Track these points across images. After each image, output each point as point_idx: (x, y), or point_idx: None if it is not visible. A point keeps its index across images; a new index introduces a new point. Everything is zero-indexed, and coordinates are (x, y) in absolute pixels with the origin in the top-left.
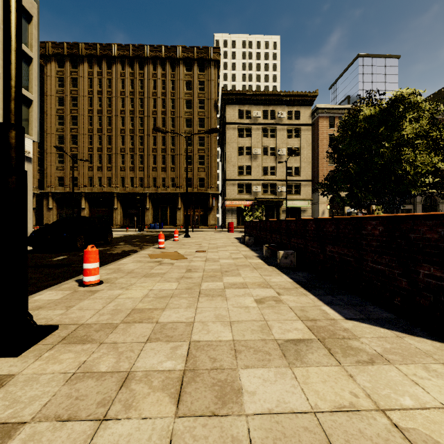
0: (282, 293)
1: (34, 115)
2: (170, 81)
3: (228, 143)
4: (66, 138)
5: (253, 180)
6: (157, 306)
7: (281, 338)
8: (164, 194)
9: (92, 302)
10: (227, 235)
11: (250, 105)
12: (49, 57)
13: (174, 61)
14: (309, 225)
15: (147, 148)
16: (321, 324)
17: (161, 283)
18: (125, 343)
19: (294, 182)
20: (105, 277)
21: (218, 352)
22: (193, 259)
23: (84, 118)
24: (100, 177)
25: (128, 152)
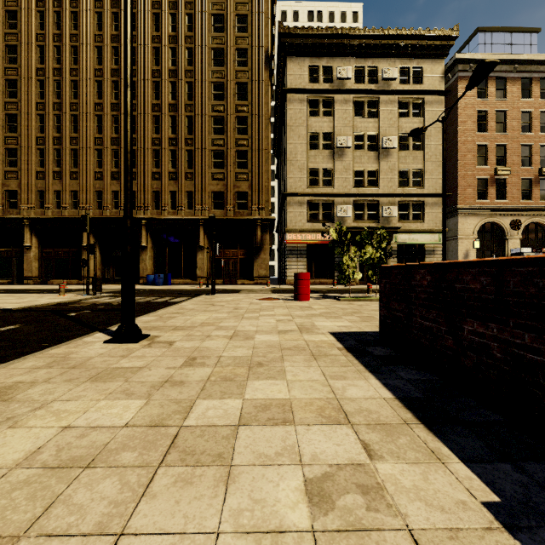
0: None
1: None
2: (184, 15)
3: (291, 128)
4: None
5: (337, 195)
6: None
7: None
8: (173, 222)
9: None
10: (299, 315)
11: (332, 58)
12: None
13: None
14: None
15: (143, 138)
16: None
17: None
18: None
19: (412, 199)
20: None
21: None
22: None
23: (30, 84)
24: (58, 192)
25: (109, 146)
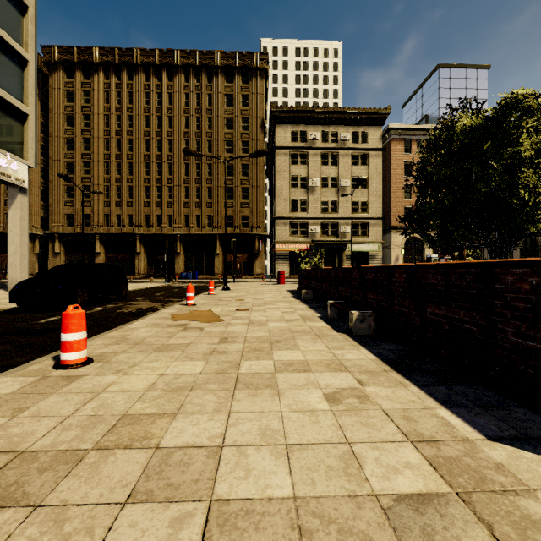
0: (366, 381)
1: (30, 133)
2: (206, 95)
3: (278, 173)
4: (76, 166)
5: (310, 218)
6: (165, 410)
7: (385, 493)
8: (198, 236)
9: (61, 399)
10: (278, 287)
11: (306, 125)
12: (55, 65)
13: (211, 70)
14: (396, 274)
15: (177, 179)
16: (449, 452)
17: (180, 362)
18: (83, 505)
19: (361, 221)
20: (100, 351)
21: (264, 535)
22: (232, 322)
23: (99, 142)
24: (119, 215)
25: (154, 184)
